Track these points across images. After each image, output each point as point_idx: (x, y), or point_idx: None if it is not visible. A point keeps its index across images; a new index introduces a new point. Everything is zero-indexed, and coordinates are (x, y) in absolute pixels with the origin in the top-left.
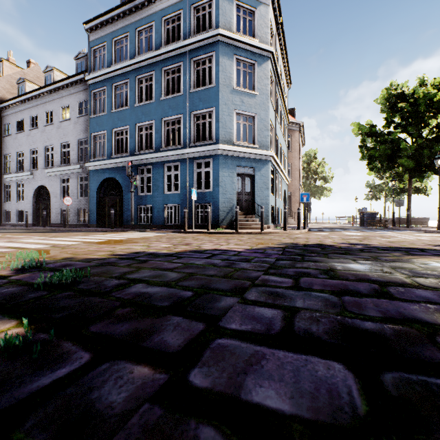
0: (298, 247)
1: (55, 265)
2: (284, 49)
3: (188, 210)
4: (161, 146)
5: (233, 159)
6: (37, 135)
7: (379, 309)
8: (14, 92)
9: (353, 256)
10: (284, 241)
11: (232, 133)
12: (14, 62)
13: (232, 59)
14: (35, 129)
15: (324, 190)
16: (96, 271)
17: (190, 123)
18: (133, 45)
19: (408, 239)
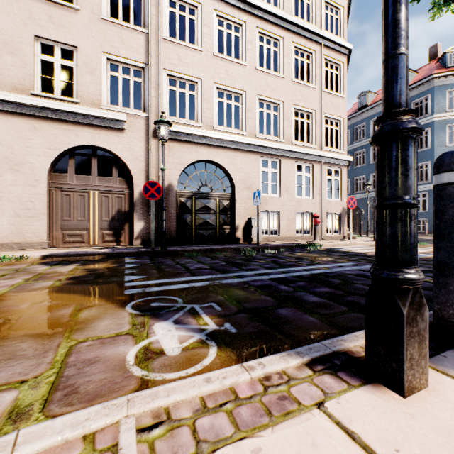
0: None
1: None
2: None
3: None
4: None
5: None
6: None
7: None
8: None
9: None
10: None
11: None
12: None
13: (444, 128)
14: None
15: None
16: None
17: None
18: (368, 129)
19: None
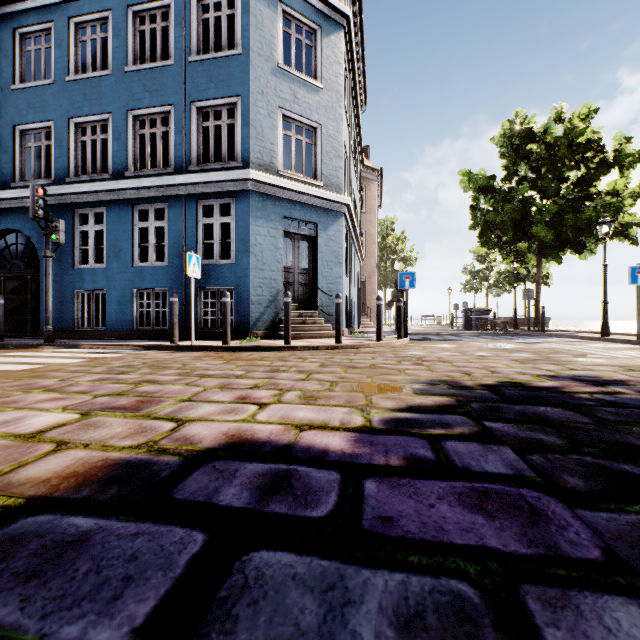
0: (494, 403)
1: None
2: (361, 37)
3: (184, 301)
4: (127, 167)
5: (277, 203)
6: None
7: None
8: None
9: None
10: (418, 375)
11: (276, 151)
12: None
13: (274, 8)
14: None
15: None
16: None
17: (190, 124)
18: None
19: (627, 359)
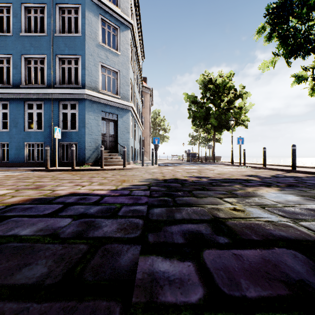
0: (160, 183)
1: None
2: (140, 29)
3: (52, 148)
4: (21, 82)
5: (99, 105)
6: None
7: None
8: None
9: (212, 191)
10: (146, 177)
11: (98, 81)
12: None
13: (97, 17)
14: None
15: (164, 137)
16: None
17: (55, 65)
18: None
19: (225, 171)
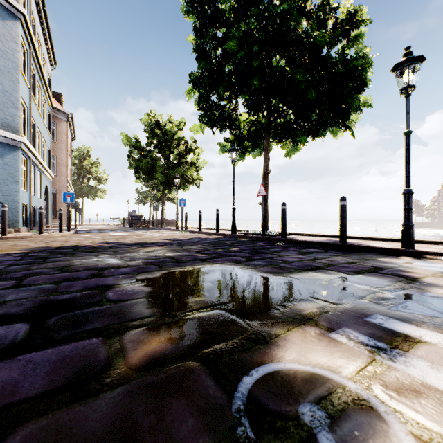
0: (47, 250)
1: None
2: (46, 20)
3: None
4: None
5: None
6: None
7: (84, 285)
8: None
9: (99, 252)
10: (34, 246)
11: None
12: None
13: None
14: None
15: (98, 190)
16: None
17: None
18: None
19: (154, 236)
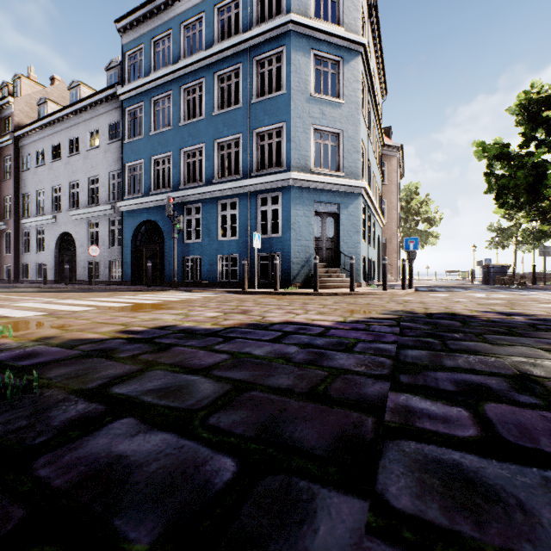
0: (418, 318)
1: (8, 355)
2: (379, 45)
3: (248, 262)
4: (214, 177)
5: (310, 193)
6: (60, 169)
7: None
8: (34, 116)
9: (531, 339)
10: (391, 308)
11: (309, 156)
12: (35, 79)
13: (308, 55)
14: (58, 161)
15: (429, 235)
16: (65, 373)
17: (252, 145)
18: (178, 45)
19: None
